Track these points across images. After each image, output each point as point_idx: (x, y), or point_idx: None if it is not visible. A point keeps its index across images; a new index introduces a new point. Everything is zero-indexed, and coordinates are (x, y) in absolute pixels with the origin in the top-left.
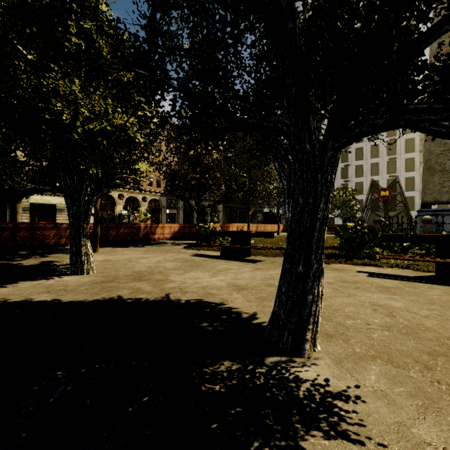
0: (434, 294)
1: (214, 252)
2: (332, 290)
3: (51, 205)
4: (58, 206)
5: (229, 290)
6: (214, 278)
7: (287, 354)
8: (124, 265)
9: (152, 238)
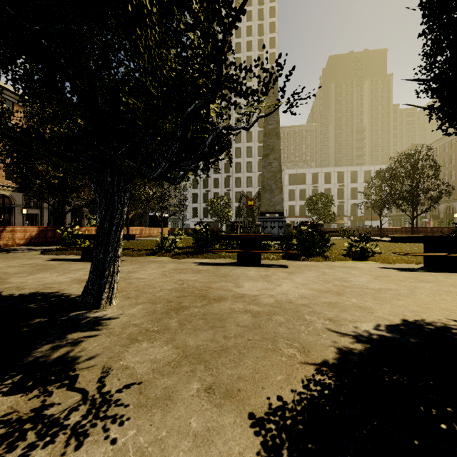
0: (223, 271)
1: (78, 255)
2: (161, 275)
3: None
4: None
5: (71, 283)
6: (62, 276)
7: (90, 309)
8: None
9: None
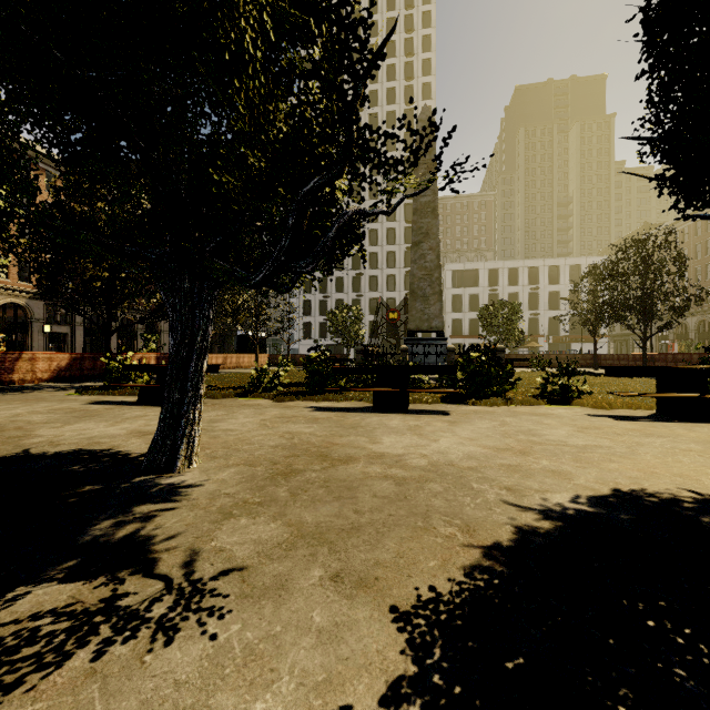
0: (351, 420)
1: (132, 396)
2: (259, 426)
3: None
4: None
5: (129, 436)
6: (113, 427)
7: (160, 473)
8: None
9: (7, 380)
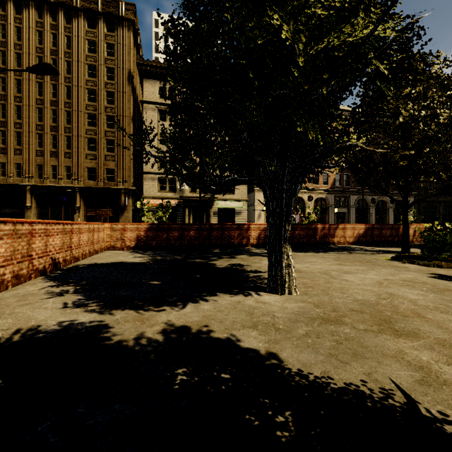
0: None
1: None
2: None
3: (231, 209)
4: (236, 209)
5: None
6: None
7: None
8: (329, 283)
9: (331, 242)
